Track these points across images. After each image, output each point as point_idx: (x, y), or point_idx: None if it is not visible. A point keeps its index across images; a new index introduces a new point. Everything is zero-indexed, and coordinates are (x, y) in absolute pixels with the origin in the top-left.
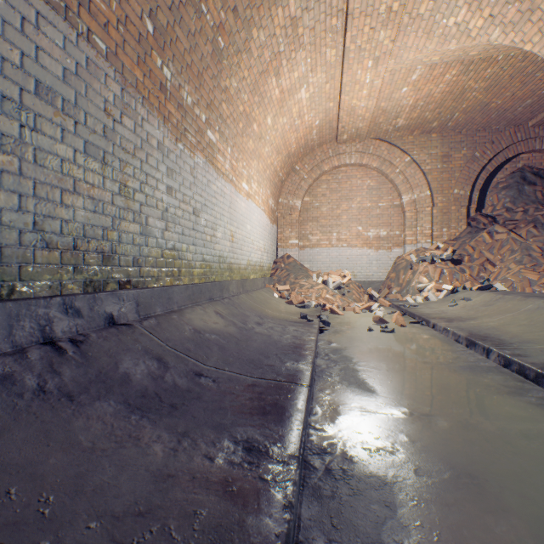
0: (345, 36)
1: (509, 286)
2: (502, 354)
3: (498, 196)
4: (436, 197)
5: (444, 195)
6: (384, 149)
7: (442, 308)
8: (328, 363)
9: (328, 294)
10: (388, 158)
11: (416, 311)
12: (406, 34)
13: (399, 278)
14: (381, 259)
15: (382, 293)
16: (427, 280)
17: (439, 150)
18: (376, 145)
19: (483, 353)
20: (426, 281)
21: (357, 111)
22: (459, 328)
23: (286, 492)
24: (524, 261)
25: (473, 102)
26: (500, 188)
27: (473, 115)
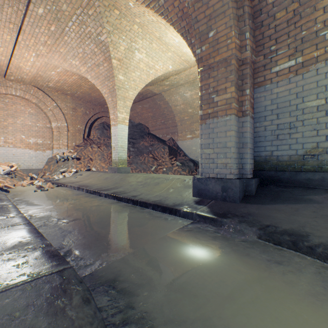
0: (19, 36)
1: (97, 169)
2: (87, 188)
3: (96, 132)
4: (70, 127)
5: (74, 127)
6: (41, 94)
7: (71, 179)
8: (17, 203)
9: (1, 177)
10: (43, 100)
11: (59, 181)
12: (55, 54)
13: (50, 167)
14: (39, 156)
15: (40, 175)
16: (65, 167)
17: (71, 104)
18: (36, 90)
19: (82, 190)
20: (65, 168)
21: (24, 70)
22: (76, 184)
23: (23, 216)
24: (102, 159)
25: (85, 91)
26: (96, 128)
27: (86, 95)
